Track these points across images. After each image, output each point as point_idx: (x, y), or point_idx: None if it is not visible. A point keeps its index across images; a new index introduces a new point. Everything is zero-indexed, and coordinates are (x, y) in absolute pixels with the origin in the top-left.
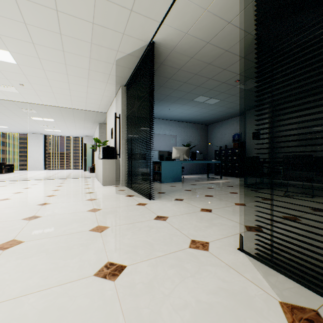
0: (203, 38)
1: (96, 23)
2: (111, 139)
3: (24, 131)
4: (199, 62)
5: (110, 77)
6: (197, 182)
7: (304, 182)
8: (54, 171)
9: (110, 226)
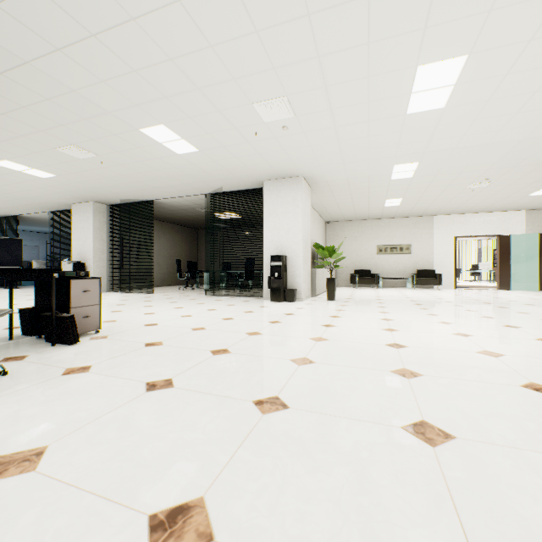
0: (48, 218)
1: None
2: None
3: None
4: (50, 220)
5: None
6: None
7: None
8: None
9: (4, 291)
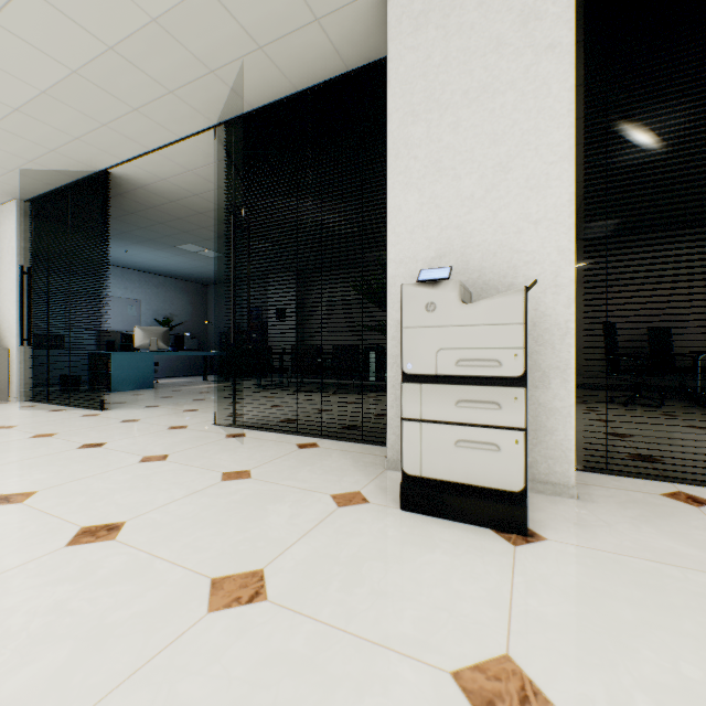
0: (189, 189)
1: (0, 127)
2: None
3: None
4: (186, 208)
5: None
6: (185, 387)
7: (334, 379)
8: None
9: (60, 433)
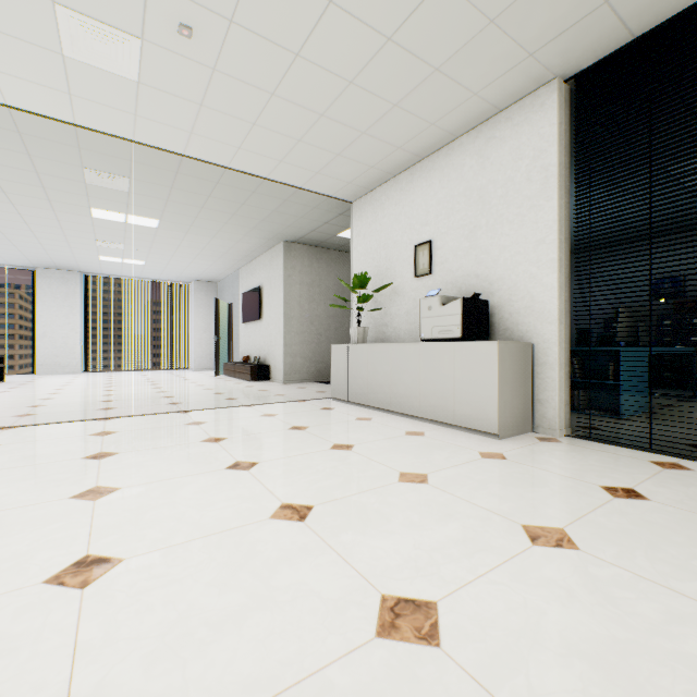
0: None
1: None
2: (412, 278)
3: (30, 261)
4: None
5: (578, 24)
6: None
7: None
8: (130, 378)
9: None
